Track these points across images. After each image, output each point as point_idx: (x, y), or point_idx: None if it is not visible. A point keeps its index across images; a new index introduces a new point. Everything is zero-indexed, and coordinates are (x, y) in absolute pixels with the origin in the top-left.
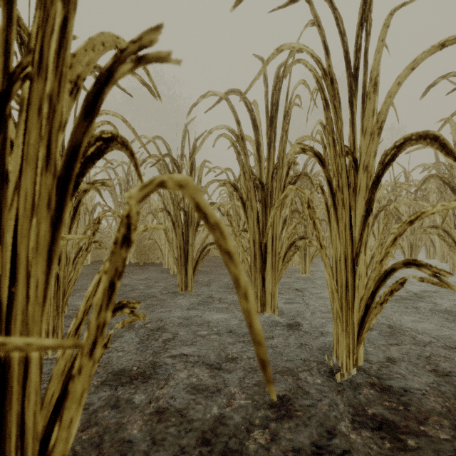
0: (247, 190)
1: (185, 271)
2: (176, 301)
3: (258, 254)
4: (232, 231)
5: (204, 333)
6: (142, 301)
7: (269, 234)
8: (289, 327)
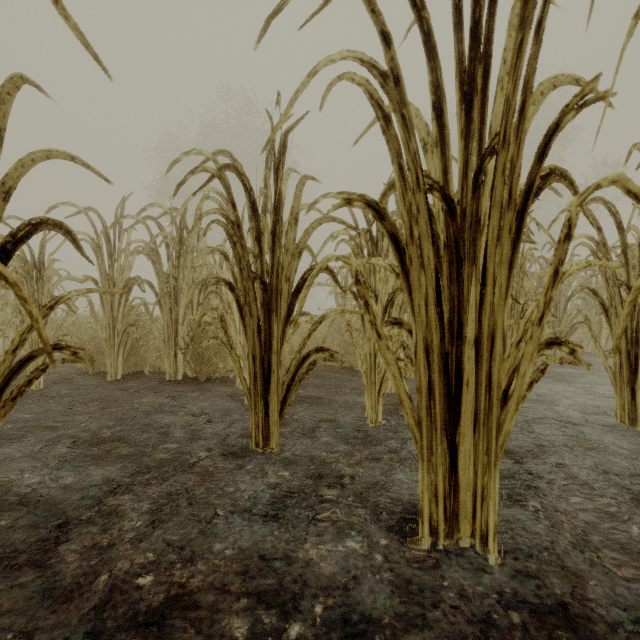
0: (410, 216)
1: (264, 407)
2: (239, 478)
3: (440, 384)
4: (370, 323)
5: (291, 636)
6: (167, 478)
7: (468, 333)
8: (548, 614)
